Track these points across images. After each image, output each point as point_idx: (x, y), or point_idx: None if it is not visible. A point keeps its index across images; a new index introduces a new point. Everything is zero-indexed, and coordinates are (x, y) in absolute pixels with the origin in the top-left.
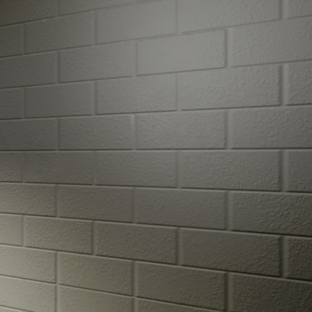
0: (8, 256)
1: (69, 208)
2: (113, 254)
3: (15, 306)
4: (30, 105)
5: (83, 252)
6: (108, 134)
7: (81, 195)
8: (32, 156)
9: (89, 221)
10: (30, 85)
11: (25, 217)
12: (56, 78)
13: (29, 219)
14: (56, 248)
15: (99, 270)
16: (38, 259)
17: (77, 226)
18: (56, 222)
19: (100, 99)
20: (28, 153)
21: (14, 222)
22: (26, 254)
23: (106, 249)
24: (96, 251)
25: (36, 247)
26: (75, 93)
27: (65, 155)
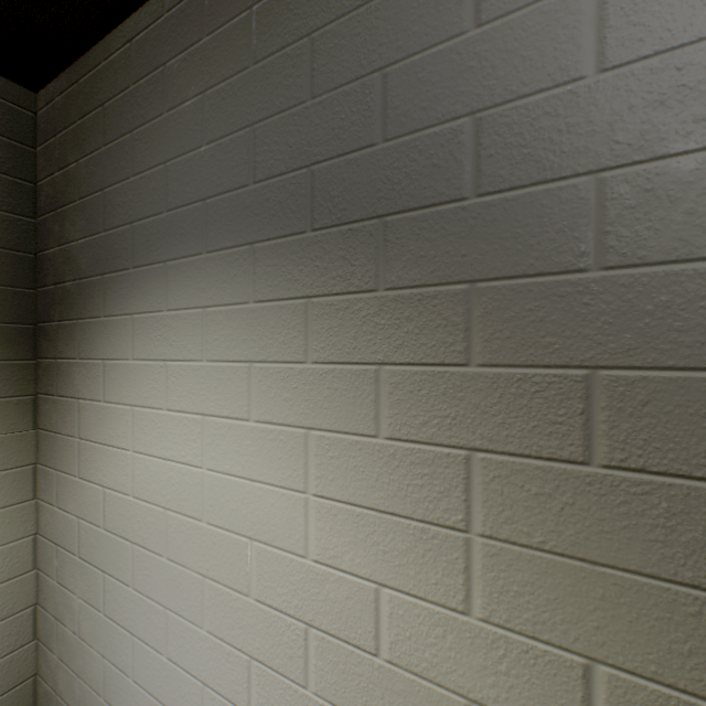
0: (342, 459)
1: (509, 342)
2: (669, 466)
3: (360, 572)
4: (398, 107)
5: (553, 457)
6: (647, 116)
7: (546, 303)
8: (403, 226)
9: (575, 372)
10: (396, 62)
11: (383, 370)
12: (469, 19)
13: (395, 375)
14: (469, 445)
15: (611, 510)
16: (417, 470)
17: (535, 389)
18: (469, 378)
19: (615, 24)
20: (391, 221)
21: (356, 383)
22: (386, 456)
23: (637, 452)
24: (602, 457)
25: (412, 440)
26: (527, 36)
27: (496, 207)
